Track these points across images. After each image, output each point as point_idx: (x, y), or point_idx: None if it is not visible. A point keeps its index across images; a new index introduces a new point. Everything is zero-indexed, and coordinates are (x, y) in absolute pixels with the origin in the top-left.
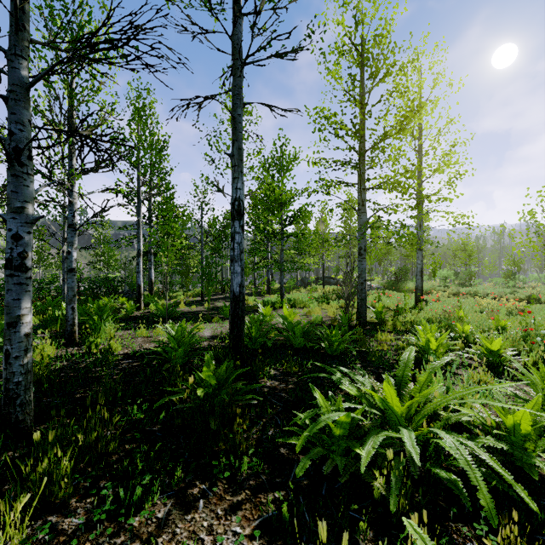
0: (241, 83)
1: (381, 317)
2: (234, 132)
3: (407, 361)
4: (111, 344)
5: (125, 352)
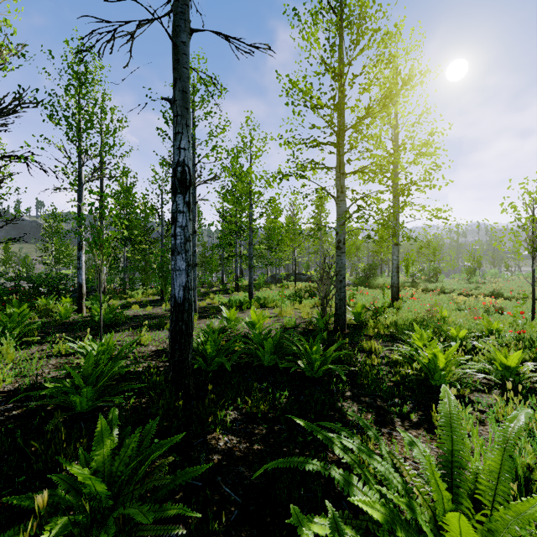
0: None
1: (360, 318)
2: (176, 66)
3: (451, 420)
4: None
5: (13, 388)
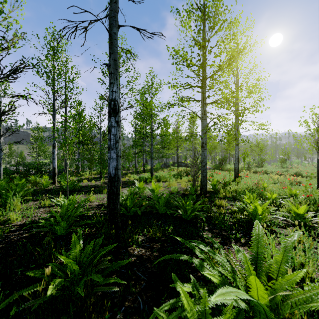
0: (116, 8)
1: (215, 187)
2: (111, 46)
3: (258, 237)
4: (11, 216)
5: (22, 223)
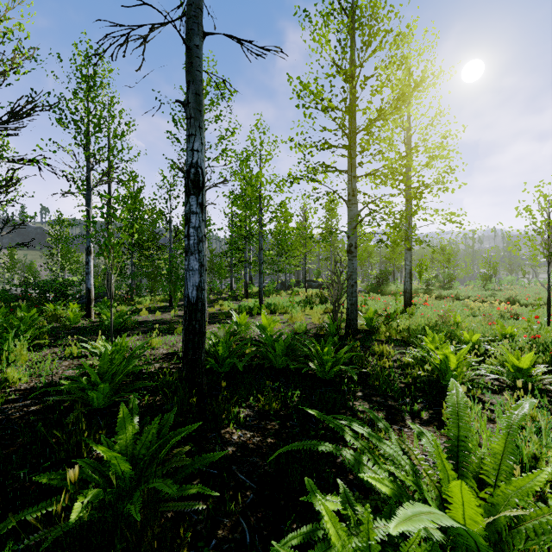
0: (199, 2)
1: (371, 323)
2: (189, 69)
3: (458, 409)
4: (9, 374)
5: (30, 386)
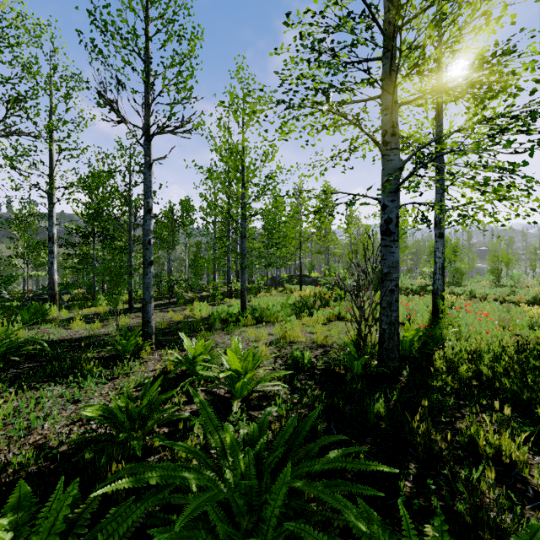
0: None
1: (411, 348)
2: None
3: None
4: None
5: None
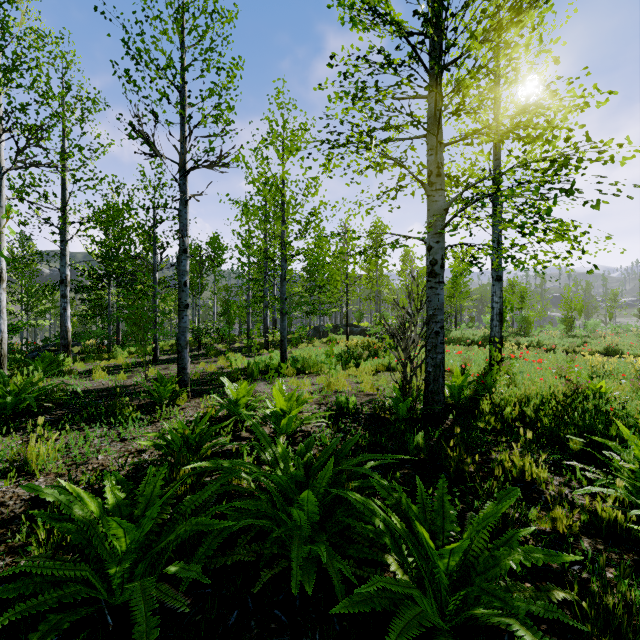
0: None
1: (460, 395)
2: None
3: None
4: None
5: None
